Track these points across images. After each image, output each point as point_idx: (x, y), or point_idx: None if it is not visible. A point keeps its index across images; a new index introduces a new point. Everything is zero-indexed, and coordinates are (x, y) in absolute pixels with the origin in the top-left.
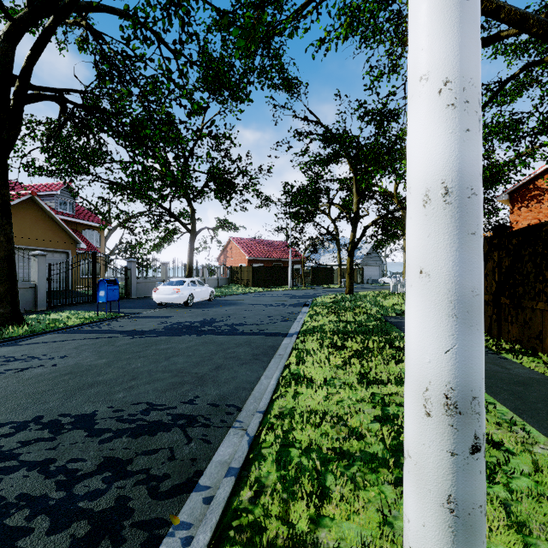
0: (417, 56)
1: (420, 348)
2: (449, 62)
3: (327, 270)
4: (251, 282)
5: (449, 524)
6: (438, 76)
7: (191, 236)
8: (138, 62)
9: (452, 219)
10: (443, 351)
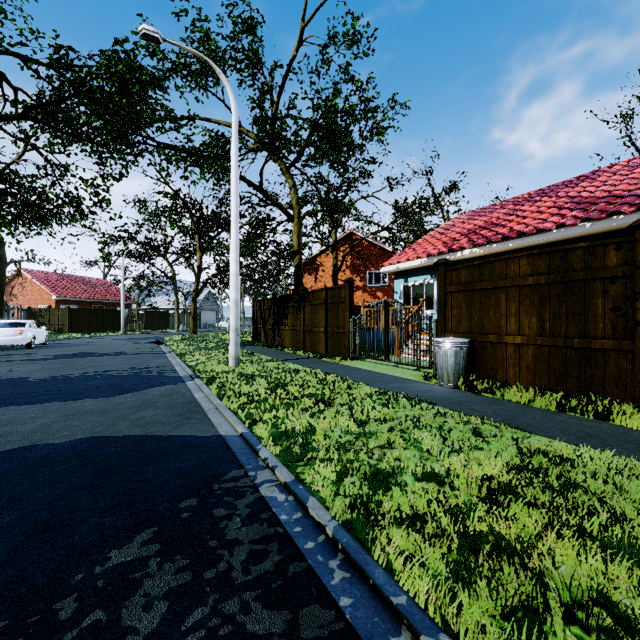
0: (231, 281)
1: (232, 323)
2: (235, 284)
3: (163, 314)
4: (68, 327)
5: (235, 345)
6: (234, 285)
7: (0, 272)
8: (66, 171)
9: (236, 305)
10: (235, 322)
